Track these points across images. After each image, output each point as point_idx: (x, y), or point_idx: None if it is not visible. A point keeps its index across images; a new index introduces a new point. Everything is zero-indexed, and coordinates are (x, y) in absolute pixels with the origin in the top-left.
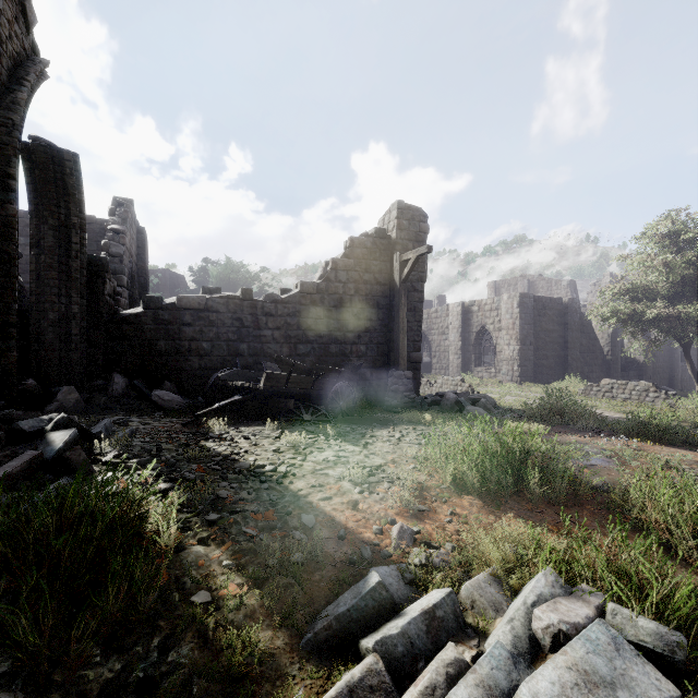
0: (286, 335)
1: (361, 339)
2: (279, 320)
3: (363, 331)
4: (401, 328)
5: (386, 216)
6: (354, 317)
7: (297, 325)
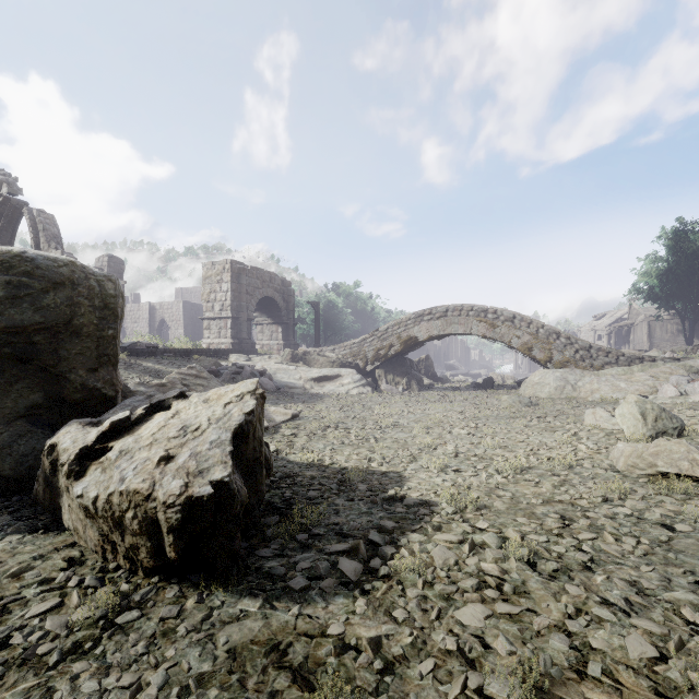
0: None
1: None
2: None
3: None
4: None
5: (101, 258)
6: None
7: None
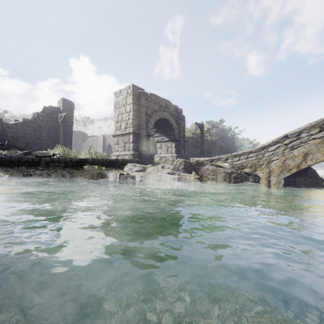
0: (17, 135)
1: (49, 139)
2: (14, 129)
3: (49, 136)
4: (61, 135)
5: (59, 101)
6: (46, 132)
7: (21, 132)
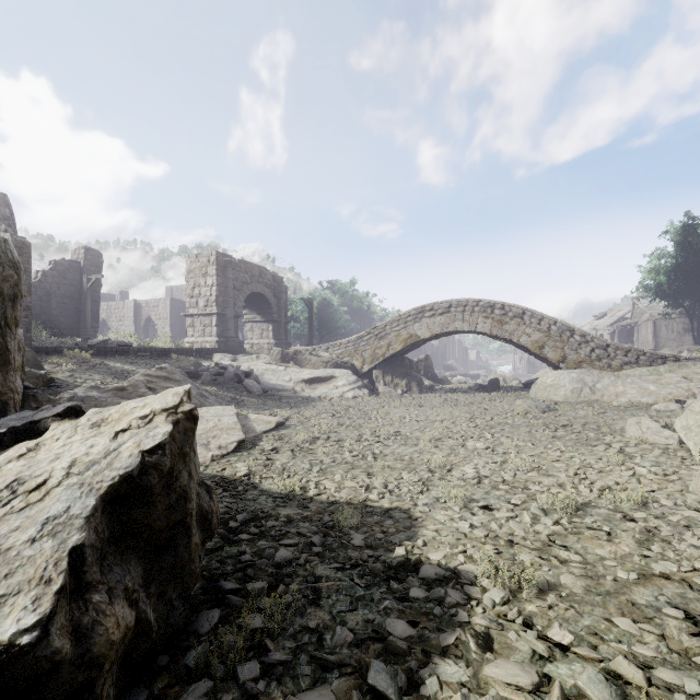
0: None
1: (62, 314)
2: None
3: (63, 309)
4: (88, 309)
5: (77, 250)
6: (57, 302)
7: None
